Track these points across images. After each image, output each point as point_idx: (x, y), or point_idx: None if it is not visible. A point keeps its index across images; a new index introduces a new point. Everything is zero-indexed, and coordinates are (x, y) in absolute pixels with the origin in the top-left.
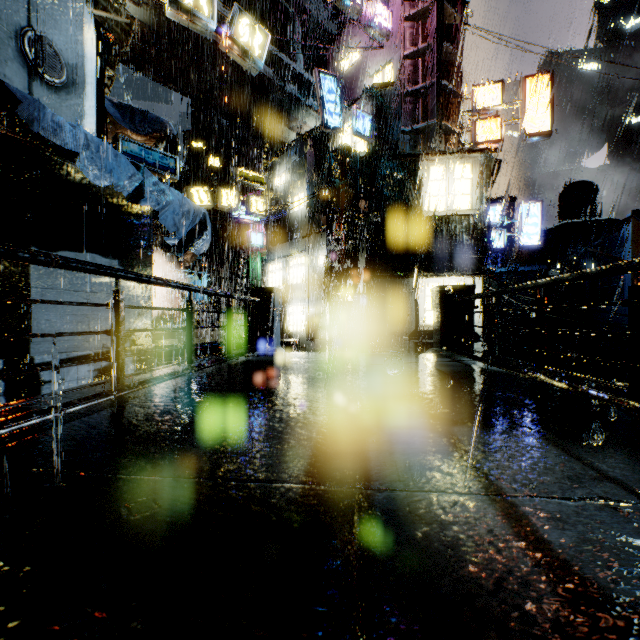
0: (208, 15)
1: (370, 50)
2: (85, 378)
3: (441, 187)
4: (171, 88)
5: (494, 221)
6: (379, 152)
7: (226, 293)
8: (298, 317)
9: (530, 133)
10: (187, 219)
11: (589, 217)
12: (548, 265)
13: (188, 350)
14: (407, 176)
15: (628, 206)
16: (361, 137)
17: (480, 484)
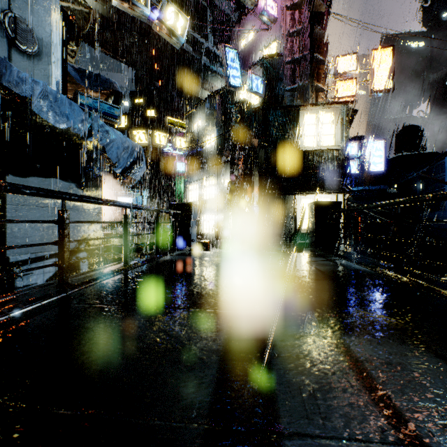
0: (144, 4)
1: (261, 31)
2: (50, 272)
3: (313, 129)
4: (120, 61)
5: (350, 154)
6: (268, 104)
7: (155, 208)
8: (210, 223)
9: (377, 90)
10: (127, 153)
11: (417, 151)
12: (388, 185)
13: (124, 253)
14: (288, 121)
15: (444, 143)
16: (255, 93)
17: (393, 425)
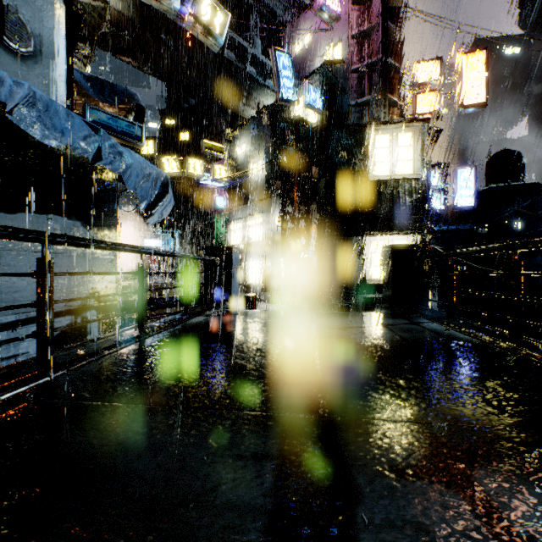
0: None
1: (321, 32)
2: None
3: (385, 154)
4: (147, 72)
5: (431, 185)
6: (329, 123)
7: (183, 254)
8: (256, 271)
9: (466, 104)
10: (148, 182)
11: (514, 181)
12: (479, 224)
13: (139, 315)
14: (354, 144)
15: None
16: (313, 109)
17: None
